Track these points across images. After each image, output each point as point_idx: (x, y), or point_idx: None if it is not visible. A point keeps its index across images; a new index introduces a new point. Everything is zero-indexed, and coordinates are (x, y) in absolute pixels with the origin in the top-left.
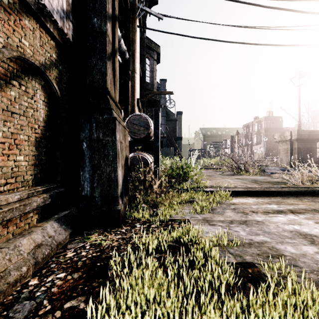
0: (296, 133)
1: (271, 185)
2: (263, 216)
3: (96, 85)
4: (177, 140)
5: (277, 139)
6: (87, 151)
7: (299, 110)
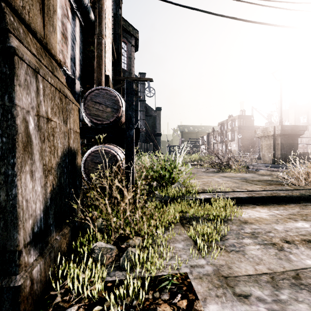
0: (280, 128)
1: (274, 187)
2: None
3: None
4: (156, 136)
5: (260, 135)
6: None
7: (281, 105)
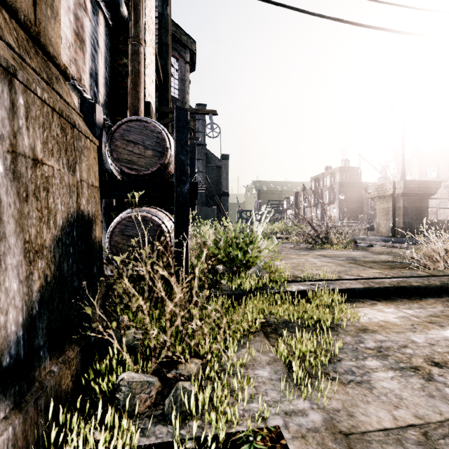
0: (402, 184)
1: (401, 272)
2: None
3: None
4: (221, 197)
5: (373, 194)
6: None
7: (403, 151)
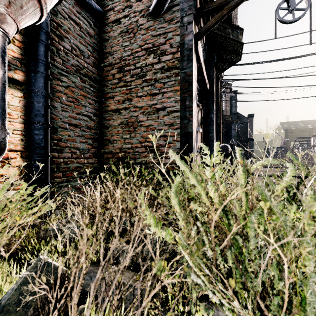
0: None
1: None
2: None
3: None
4: (248, 141)
5: None
6: None
7: None
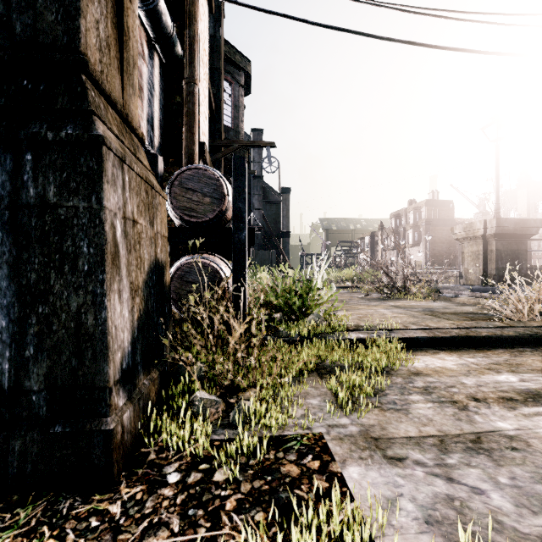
0: (495, 223)
1: (475, 323)
2: (509, 413)
3: (45, 42)
4: (281, 238)
5: (460, 235)
6: (3, 243)
7: (497, 184)
